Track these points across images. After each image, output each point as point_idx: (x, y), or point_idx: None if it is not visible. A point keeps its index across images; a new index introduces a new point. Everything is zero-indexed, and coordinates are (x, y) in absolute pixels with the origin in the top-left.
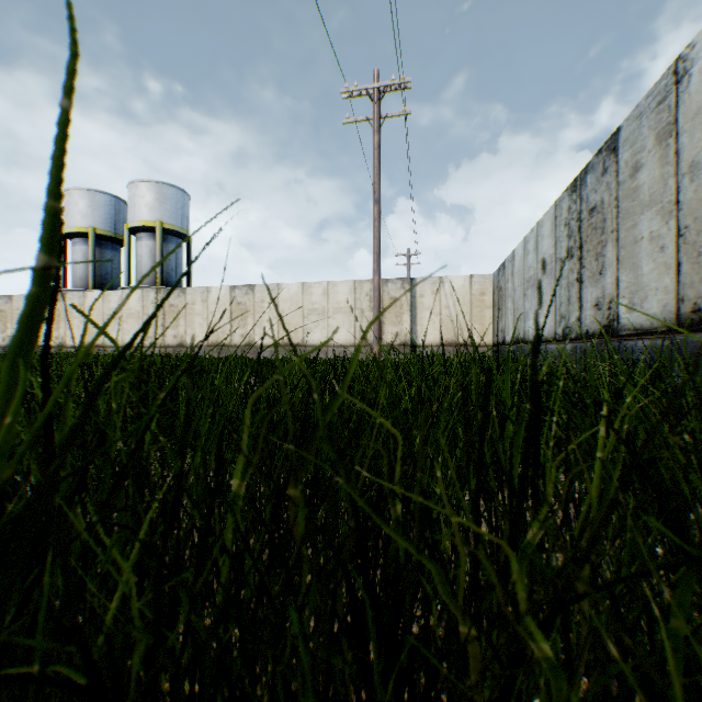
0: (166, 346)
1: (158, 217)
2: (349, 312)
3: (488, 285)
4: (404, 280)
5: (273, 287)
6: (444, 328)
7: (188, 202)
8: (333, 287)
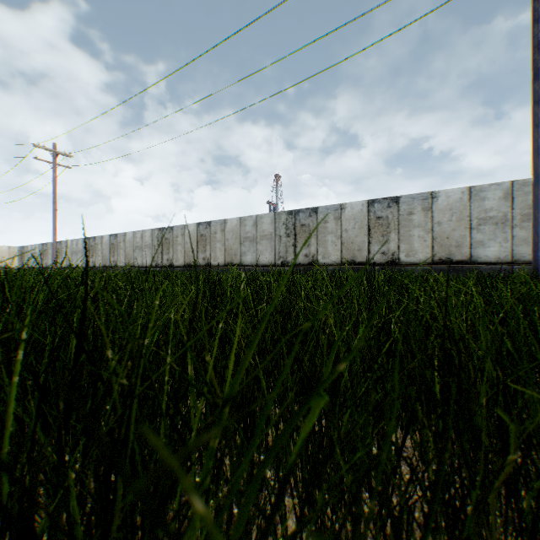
0: None
1: None
2: None
3: (18, 250)
4: None
5: None
6: None
7: None
8: None
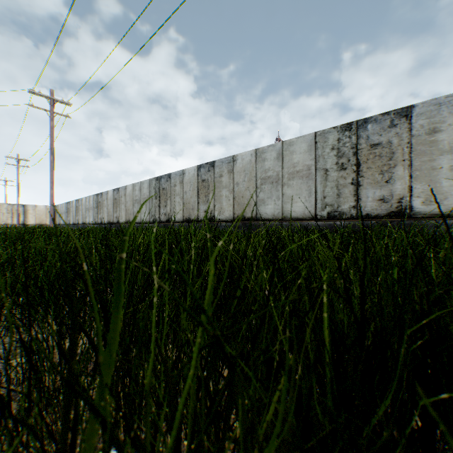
0: None
1: None
2: None
3: None
4: (22, 205)
5: None
6: (38, 220)
7: None
8: None
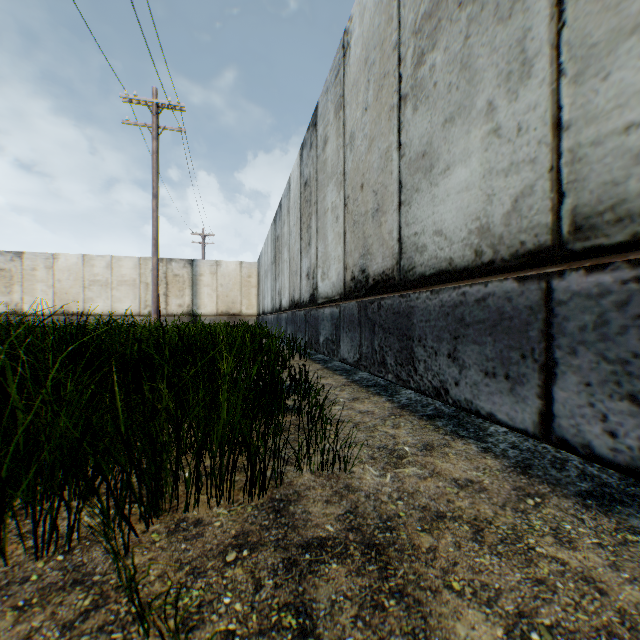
0: None
1: None
2: (134, 284)
3: (254, 270)
4: (186, 260)
5: (48, 256)
6: (220, 301)
7: None
8: (118, 262)
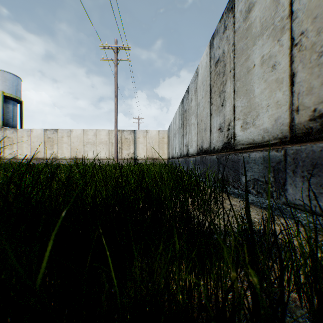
0: (5, 158)
1: (1, 89)
2: (106, 143)
3: (165, 134)
4: (131, 130)
5: (68, 131)
6: (148, 152)
7: (21, 82)
8: (99, 132)
